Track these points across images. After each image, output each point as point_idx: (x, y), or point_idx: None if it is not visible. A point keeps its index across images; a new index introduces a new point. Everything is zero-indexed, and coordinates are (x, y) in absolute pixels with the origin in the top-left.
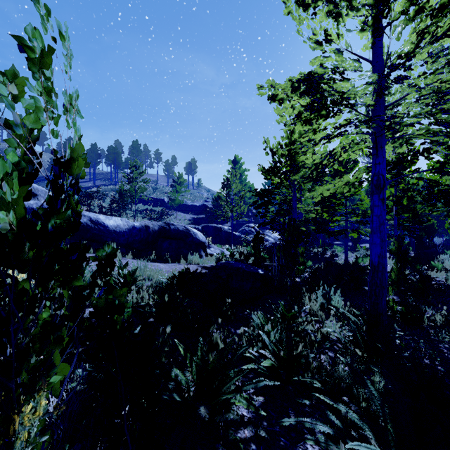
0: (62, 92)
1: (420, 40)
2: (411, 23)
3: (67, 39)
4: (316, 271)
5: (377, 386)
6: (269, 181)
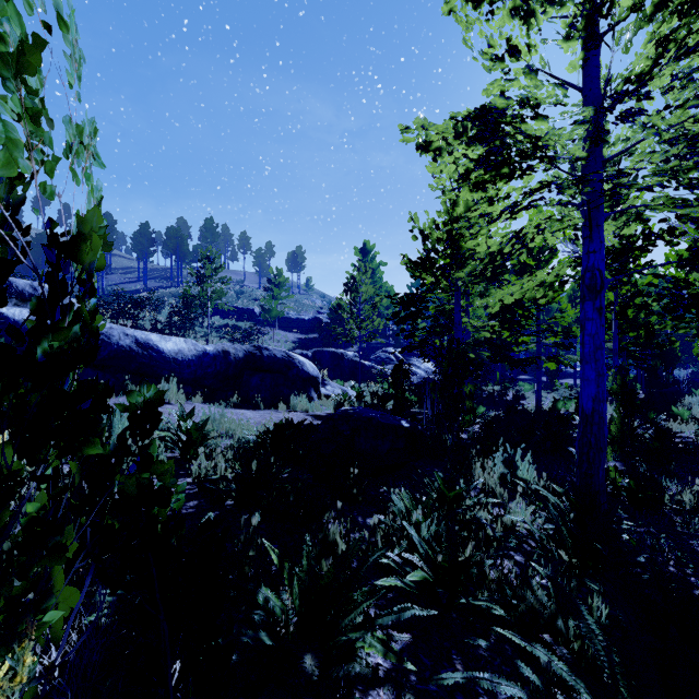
0: (63, 119)
1: (660, 54)
2: (648, 25)
3: (71, 29)
4: (493, 423)
5: (598, 614)
6: (418, 282)
